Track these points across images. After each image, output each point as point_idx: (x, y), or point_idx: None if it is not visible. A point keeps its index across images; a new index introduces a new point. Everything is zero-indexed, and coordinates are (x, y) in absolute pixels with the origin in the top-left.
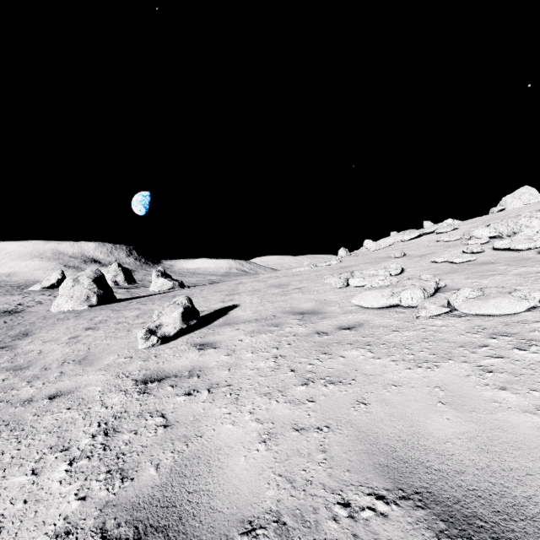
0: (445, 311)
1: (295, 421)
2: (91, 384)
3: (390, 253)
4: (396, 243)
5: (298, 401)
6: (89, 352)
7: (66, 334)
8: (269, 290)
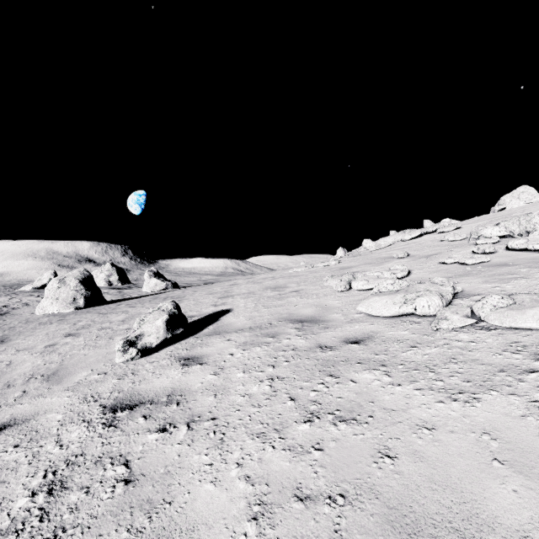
0: (471, 323)
1: (298, 483)
2: (52, 409)
3: (392, 253)
4: (397, 243)
5: (300, 448)
6: (61, 364)
7: (43, 341)
8: (265, 293)
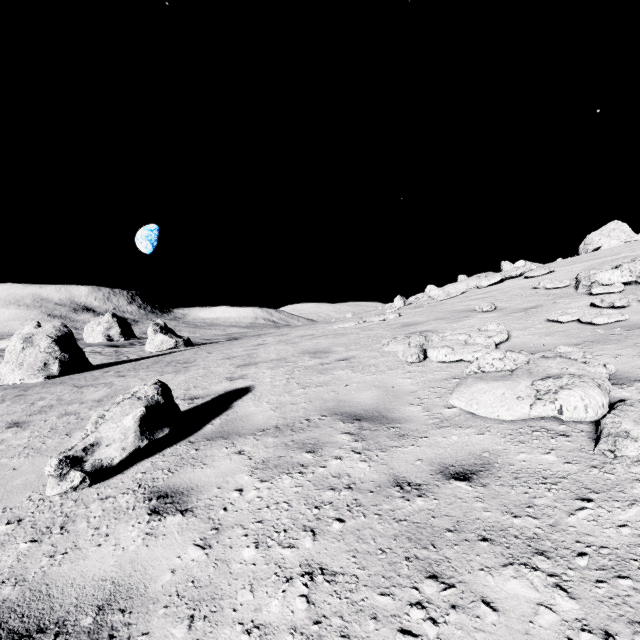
0: None
1: None
2: None
3: (470, 305)
4: (471, 290)
5: None
6: None
7: None
8: (301, 361)
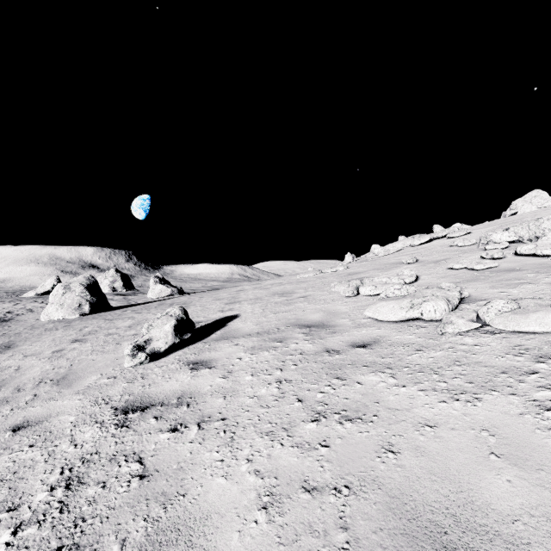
0: (476, 327)
1: (305, 476)
2: (64, 412)
3: (400, 259)
4: (406, 248)
5: (307, 445)
6: (70, 369)
7: (50, 347)
8: (272, 299)
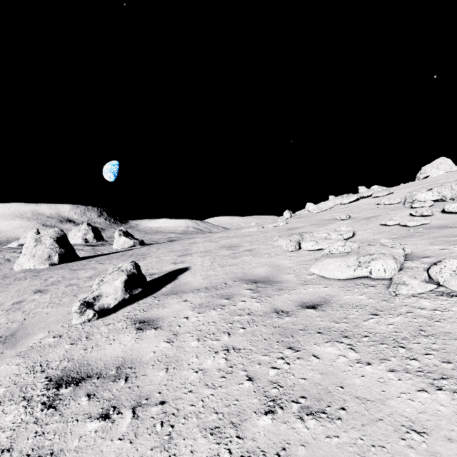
0: (432, 288)
1: None
2: None
3: (333, 215)
4: (336, 206)
5: (262, 455)
6: (22, 324)
7: (12, 298)
8: (220, 252)
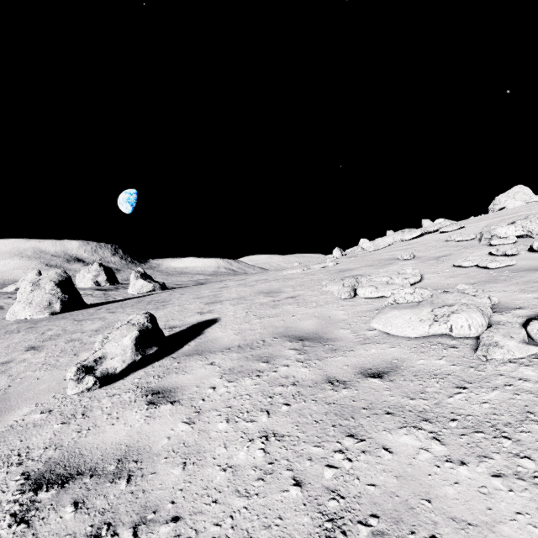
0: (535, 352)
1: None
2: None
3: (394, 254)
4: (396, 243)
5: None
6: (5, 393)
7: None
8: (257, 299)
